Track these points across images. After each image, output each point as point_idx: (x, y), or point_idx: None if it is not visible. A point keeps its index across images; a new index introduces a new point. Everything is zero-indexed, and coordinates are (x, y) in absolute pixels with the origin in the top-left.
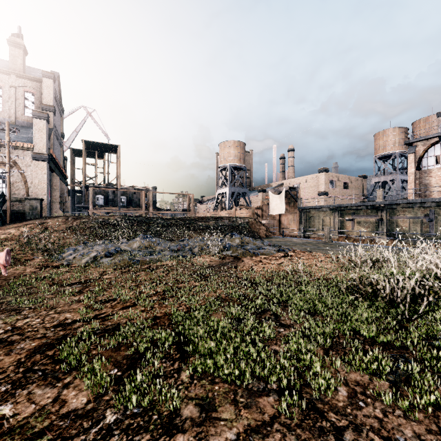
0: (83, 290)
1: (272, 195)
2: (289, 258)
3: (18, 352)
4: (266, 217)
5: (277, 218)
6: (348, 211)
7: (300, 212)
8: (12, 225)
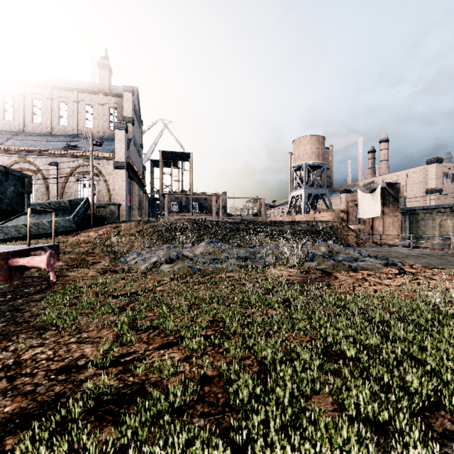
0: (126, 306)
1: (362, 194)
2: (411, 277)
3: None
4: (353, 221)
5: (368, 222)
6: None
7: (402, 214)
8: (93, 229)
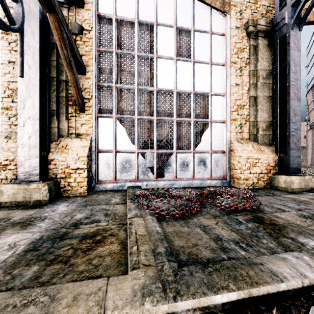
0: None
1: None
2: None
3: None
4: None
5: None
6: None
7: None
8: None
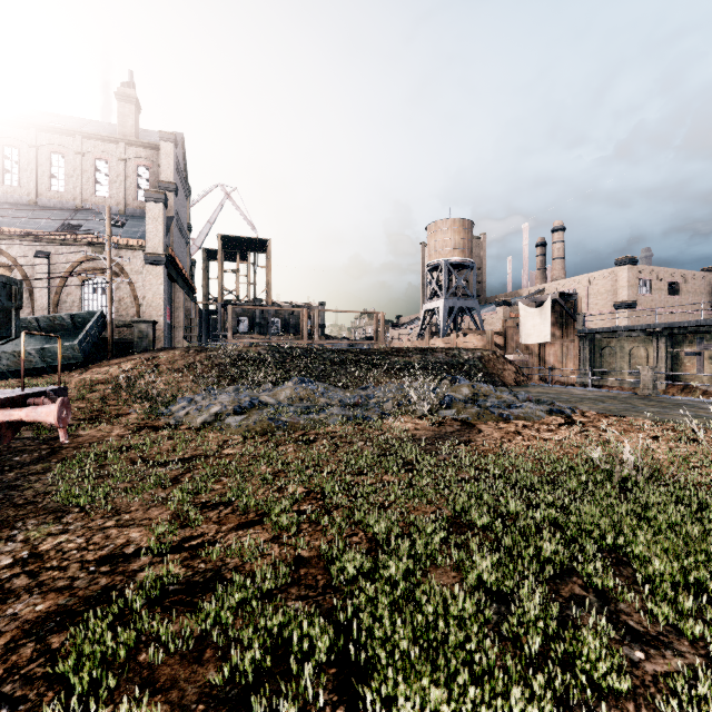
0: (181, 476)
1: (525, 309)
2: (579, 429)
3: (1, 627)
4: (512, 349)
5: (534, 350)
6: (688, 335)
7: (581, 339)
8: (112, 361)
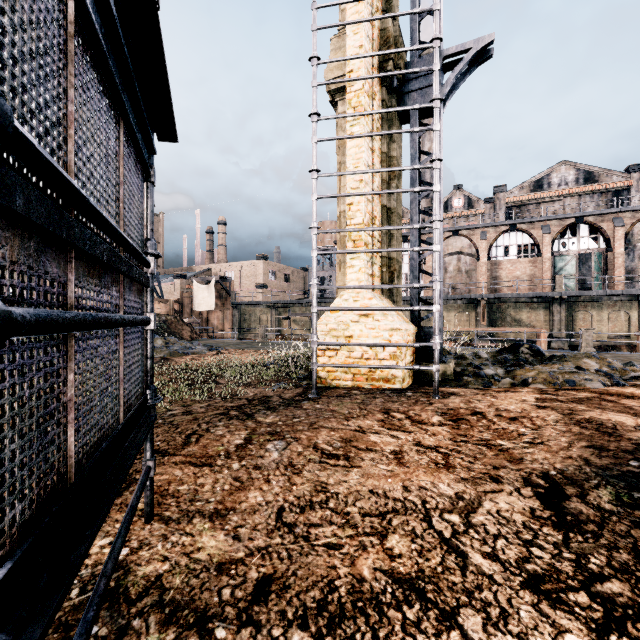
0: None
1: (198, 285)
2: (223, 355)
3: None
4: (188, 314)
5: (204, 315)
6: (285, 308)
7: (234, 309)
8: None
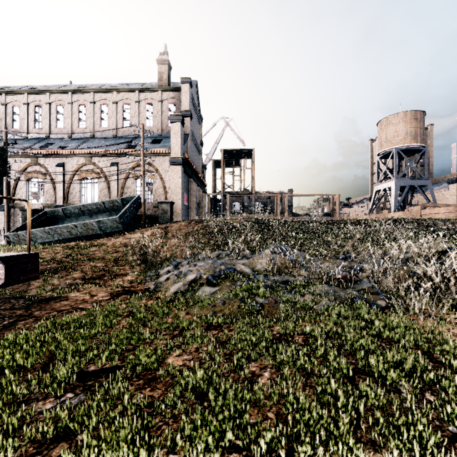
0: None
1: None
2: None
3: None
4: None
5: None
6: None
7: None
8: (142, 229)
